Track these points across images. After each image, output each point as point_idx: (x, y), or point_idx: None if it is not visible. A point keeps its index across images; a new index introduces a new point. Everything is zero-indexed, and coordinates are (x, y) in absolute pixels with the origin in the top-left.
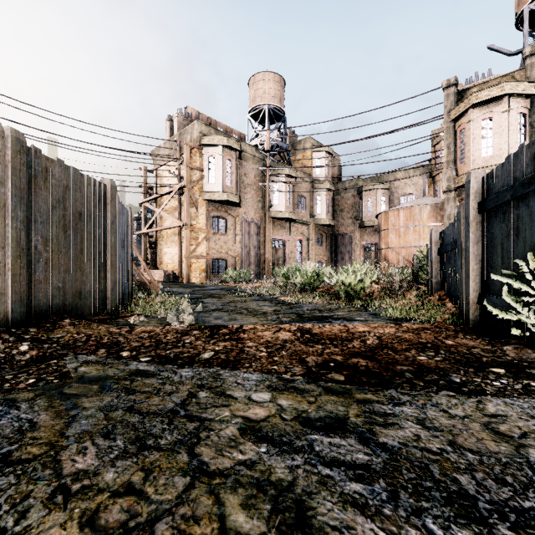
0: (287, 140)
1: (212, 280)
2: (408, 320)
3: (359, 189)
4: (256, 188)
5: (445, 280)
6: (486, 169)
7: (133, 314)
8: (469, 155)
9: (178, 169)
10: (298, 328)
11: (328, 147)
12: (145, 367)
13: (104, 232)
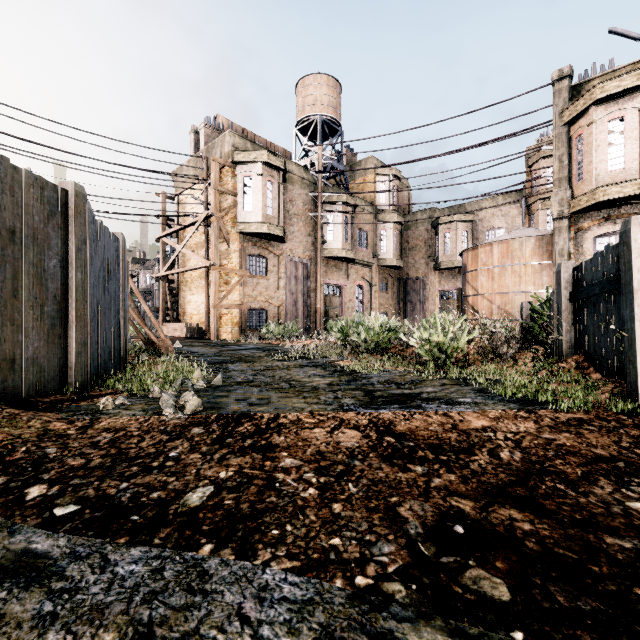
0: (344, 161)
1: (248, 336)
2: (542, 403)
3: (433, 222)
4: (305, 219)
5: (584, 338)
6: (615, 186)
7: (113, 391)
8: (591, 168)
9: (204, 193)
10: (371, 420)
11: (396, 169)
12: (47, 541)
13: (64, 265)
